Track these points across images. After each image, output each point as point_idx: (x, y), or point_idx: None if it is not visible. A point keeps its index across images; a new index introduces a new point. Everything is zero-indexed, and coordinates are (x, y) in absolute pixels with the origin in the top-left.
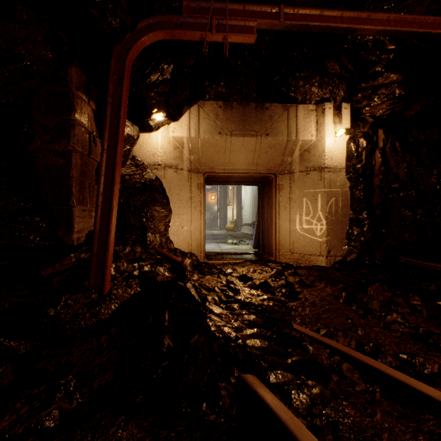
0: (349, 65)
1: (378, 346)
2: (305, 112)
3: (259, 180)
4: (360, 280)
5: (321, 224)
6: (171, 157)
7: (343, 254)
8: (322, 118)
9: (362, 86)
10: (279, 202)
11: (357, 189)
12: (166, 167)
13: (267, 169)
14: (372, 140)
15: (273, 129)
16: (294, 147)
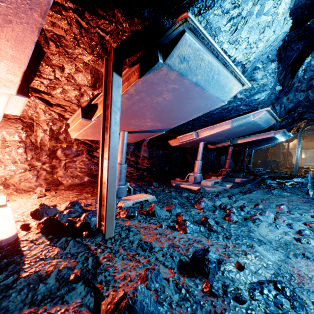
0: None
1: None
2: None
3: None
4: None
5: None
6: (292, 147)
7: None
8: None
9: None
10: None
11: None
12: (291, 149)
13: None
14: None
15: None
16: None
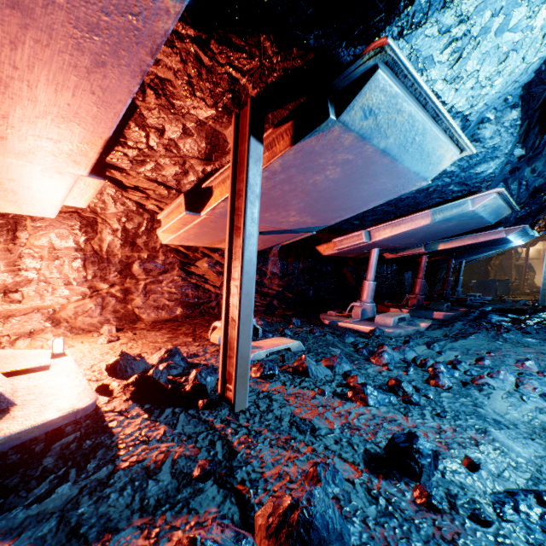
0: None
1: None
2: None
3: None
4: None
5: None
6: (535, 255)
7: None
8: None
9: None
10: None
11: None
12: (532, 259)
13: None
14: None
15: None
16: None
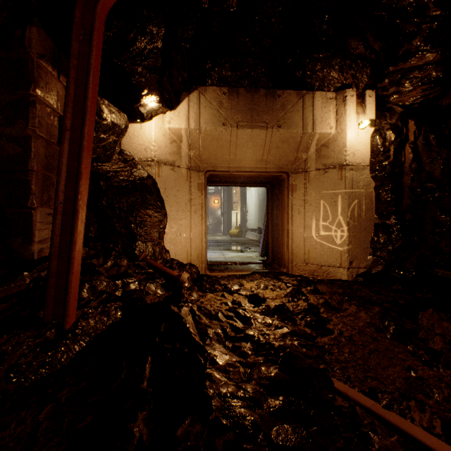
0: (375, 44)
1: None
2: (323, 101)
3: (268, 180)
4: (396, 300)
5: (341, 230)
6: (167, 152)
7: (367, 265)
8: (343, 107)
9: (389, 70)
10: (292, 205)
11: (384, 189)
12: (161, 163)
13: (278, 167)
14: (401, 133)
15: (286, 120)
16: (310, 141)
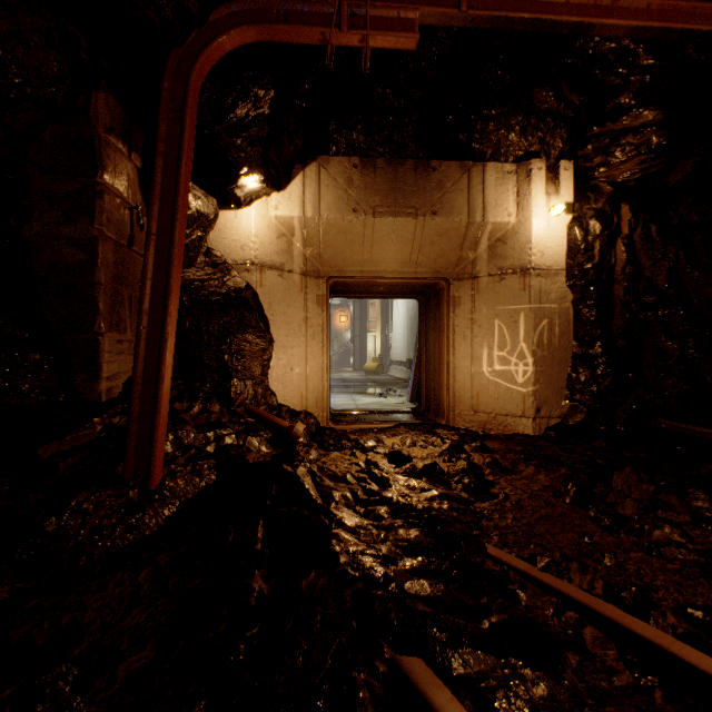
0: (572, 95)
1: (648, 593)
2: (498, 176)
3: (420, 289)
4: (594, 461)
5: (525, 363)
6: (273, 251)
7: (562, 414)
8: (527, 185)
9: (593, 132)
10: (454, 326)
11: (586, 304)
12: (264, 267)
13: (434, 271)
14: (611, 223)
15: (445, 203)
16: (479, 234)
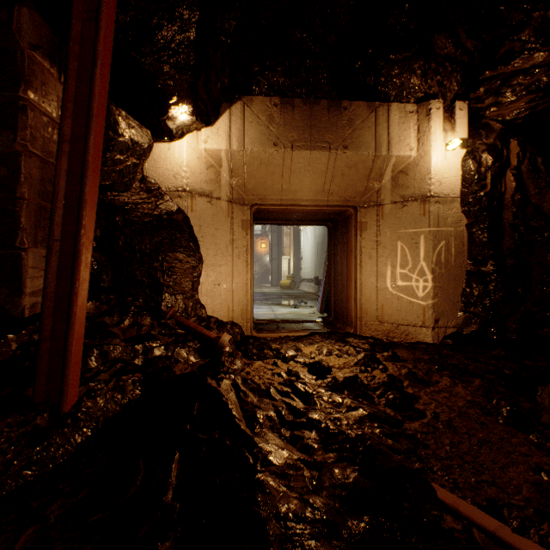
0: (467, 42)
1: None
2: (401, 115)
3: (330, 217)
4: (501, 370)
5: (425, 280)
6: (203, 180)
7: (457, 324)
8: (427, 123)
9: (485, 75)
10: (361, 247)
11: (480, 227)
12: (194, 194)
13: (344, 199)
14: (501, 156)
15: (355, 139)
16: (384, 166)
